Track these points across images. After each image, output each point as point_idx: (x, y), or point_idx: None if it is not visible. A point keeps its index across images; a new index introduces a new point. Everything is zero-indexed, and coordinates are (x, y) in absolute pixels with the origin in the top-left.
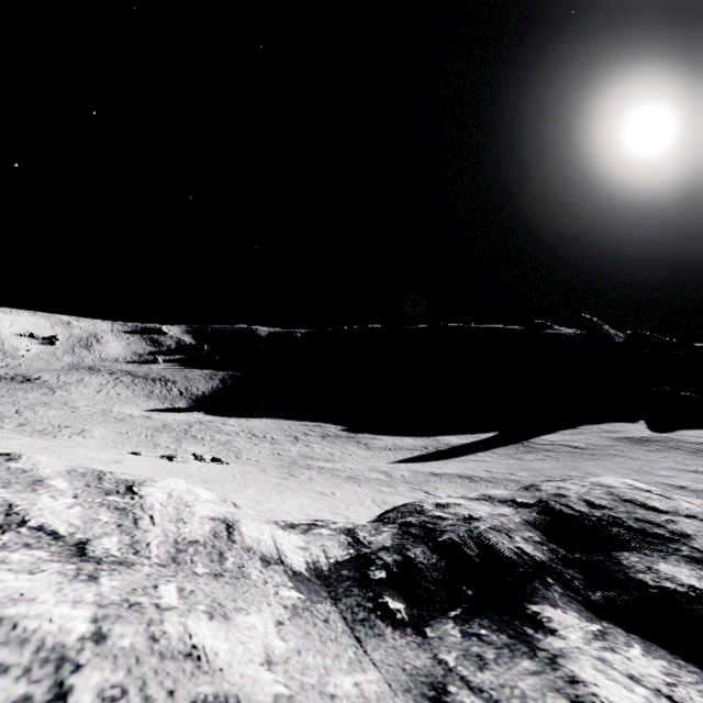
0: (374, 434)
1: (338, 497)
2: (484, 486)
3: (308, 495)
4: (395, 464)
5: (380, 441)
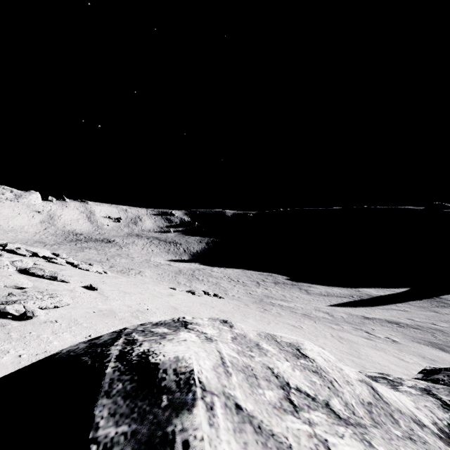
0: (309, 283)
1: (306, 330)
2: (413, 331)
3: (286, 327)
4: (332, 307)
5: (315, 288)
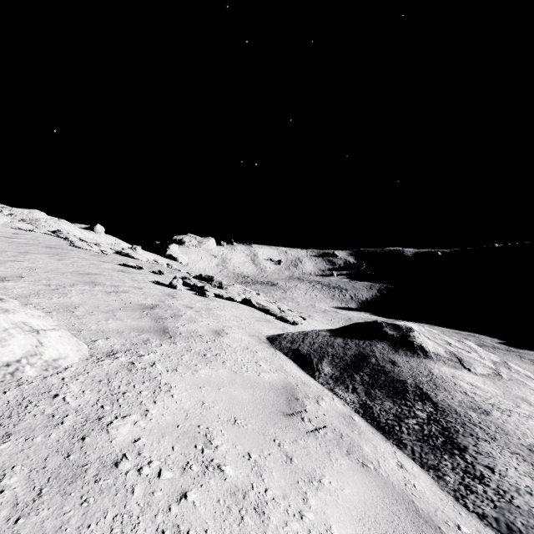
0: None
1: None
2: None
3: None
4: None
5: None
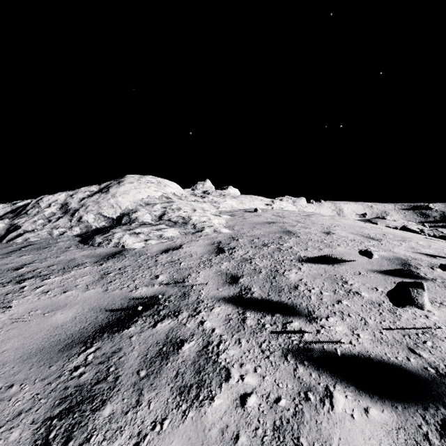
0: None
1: None
2: None
3: None
4: None
5: None
